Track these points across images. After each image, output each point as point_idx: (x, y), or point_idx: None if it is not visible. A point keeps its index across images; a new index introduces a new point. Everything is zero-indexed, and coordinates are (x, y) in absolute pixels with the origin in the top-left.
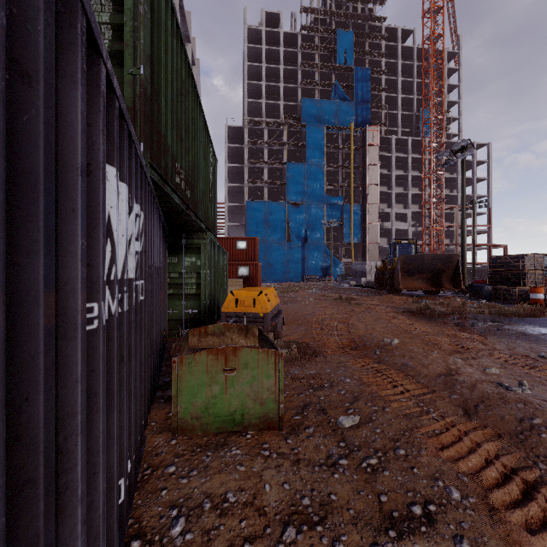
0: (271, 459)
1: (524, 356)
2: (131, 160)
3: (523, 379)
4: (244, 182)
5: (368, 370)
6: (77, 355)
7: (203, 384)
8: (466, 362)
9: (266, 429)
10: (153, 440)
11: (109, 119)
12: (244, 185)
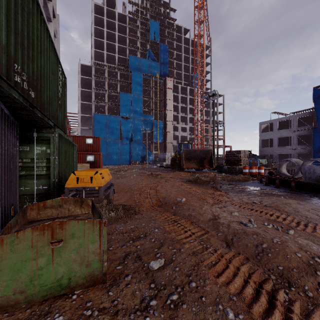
0: (92, 318)
1: (247, 203)
2: None
3: (250, 217)
4: (92, 101)
5: (169, 221)
6: None
7: (28, 259)
8: (221, 210)
9: (91, 285)
10: None
11: None
12: (92, 103)
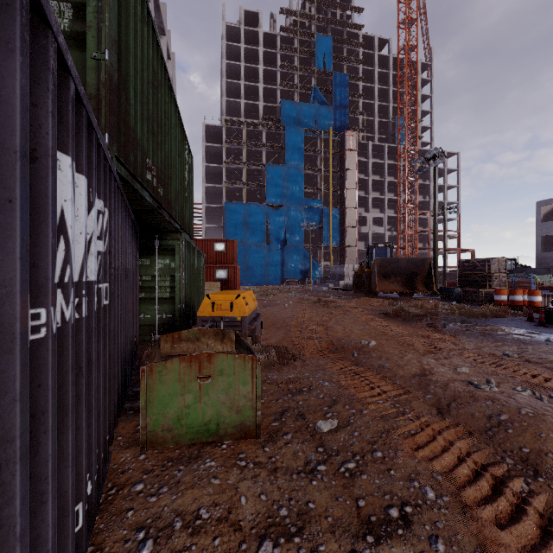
0: (247, 469)
1: (491, 355)
2: (92, 150)
3: (490, 377)
4: (223, 183)
5: (346, 373)
6: (15, 369)
7: (175, 393)
8: (438, 362)
9: (242, 438)
10: (119, 456)
11: (63, 101)
12: (223, 186)
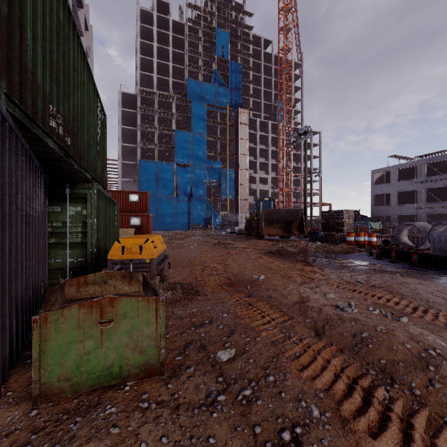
0: (149, 411)
1: (348, 283)
2: None
3: (350, 301)
4: (137, 143)
5: (242, 304)
6: None
7: (74, 341)
8: (312, 291)
9: (146, 377)
10: (5, 416)
11: None
12: (137, 146)
